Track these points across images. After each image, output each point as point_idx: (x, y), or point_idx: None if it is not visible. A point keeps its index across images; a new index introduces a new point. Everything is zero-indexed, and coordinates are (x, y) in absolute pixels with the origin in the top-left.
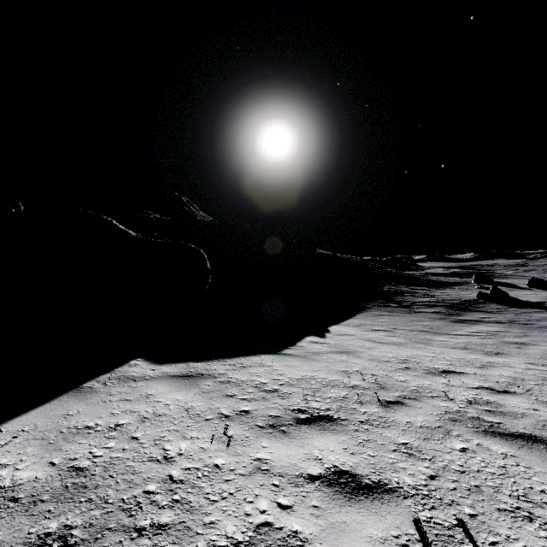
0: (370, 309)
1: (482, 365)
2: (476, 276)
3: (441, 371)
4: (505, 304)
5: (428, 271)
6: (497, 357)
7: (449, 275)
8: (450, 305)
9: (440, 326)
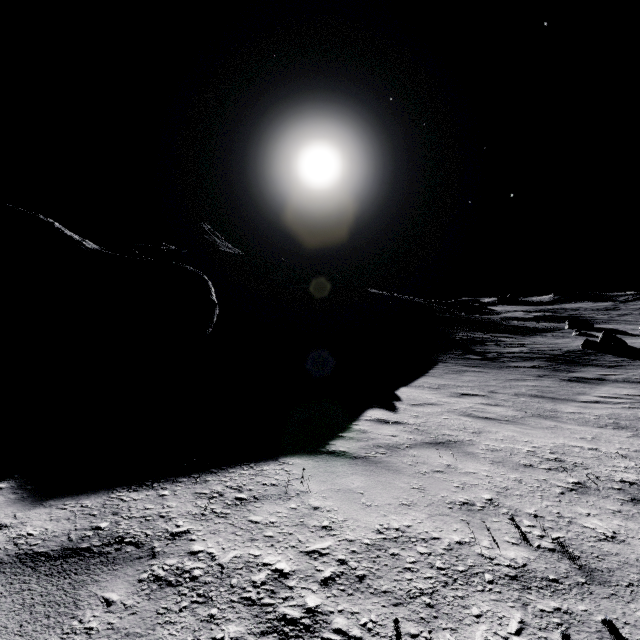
0: (445, 363)
1: None
2: (571, 320)
3: None
4: (624, 356)
5: (505, 315)
6: None
7: (534, 320)
8: (551, 357)
9: (553, 387)
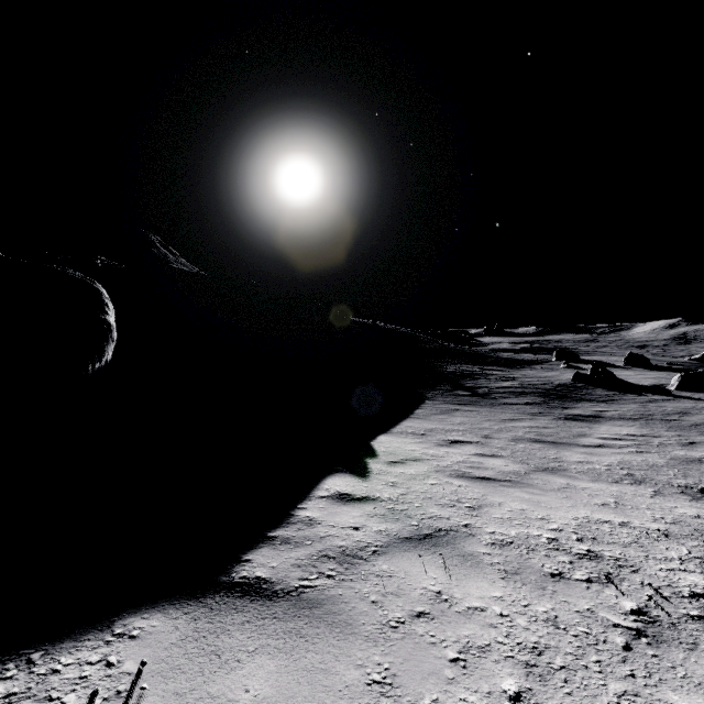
0: (432, 401)
1: None
2: (558, 352)
3: None
4: (614, 389)
5: (493, 346)
6: None
7: (522, 351)
8: (544, 392)
9: (551, 427)
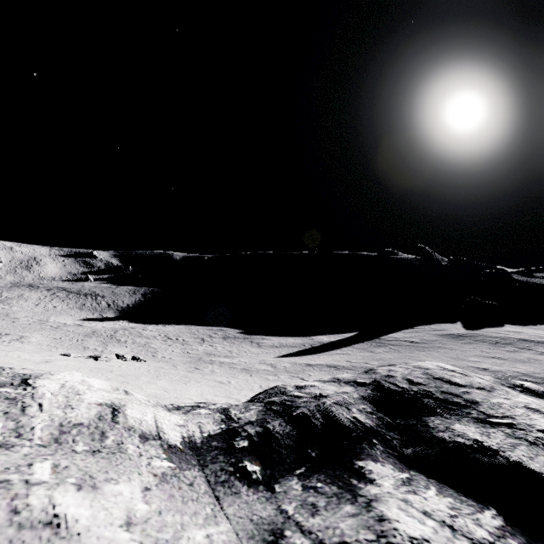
0: None
1: None
2: None
3: None
4: None
5: None
6: None
7: None
8: None
9: None
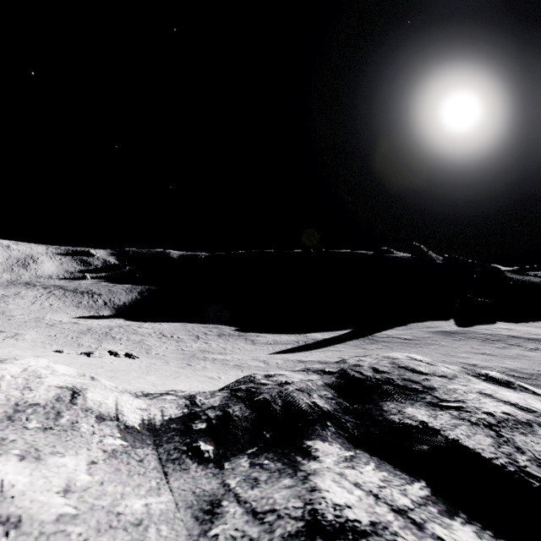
0: None
1: None
2: None
3: None
4: None
5: None
6: None
7: None
8: None
9: None
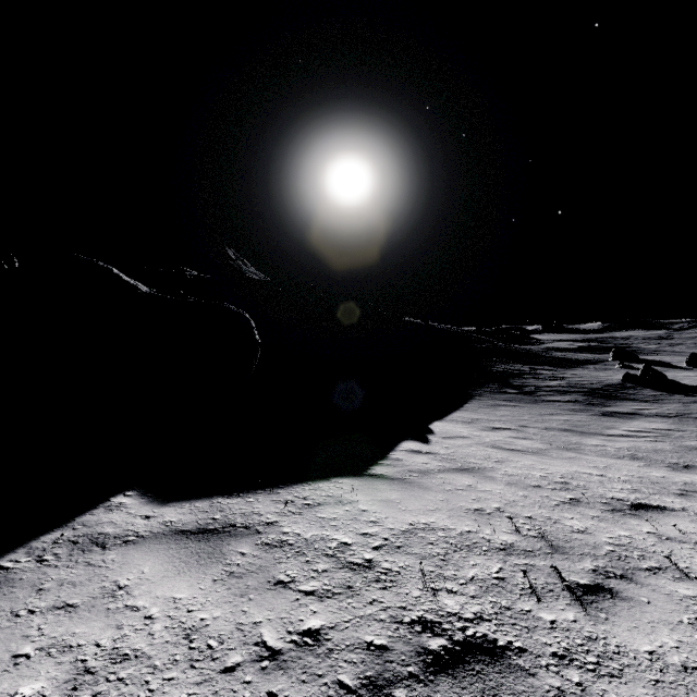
0: (481, 397)
1: (681, 490)
2: (615, 352)
3: (630, 505)
4: (663, 390)
5: (548, 345)
6: (690, 474)
7: (578, 351)
8: (589, 391)
9: (584, 421)
